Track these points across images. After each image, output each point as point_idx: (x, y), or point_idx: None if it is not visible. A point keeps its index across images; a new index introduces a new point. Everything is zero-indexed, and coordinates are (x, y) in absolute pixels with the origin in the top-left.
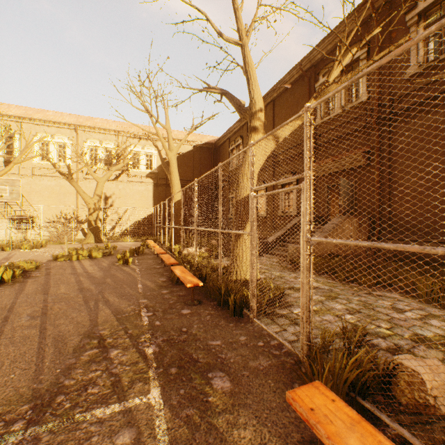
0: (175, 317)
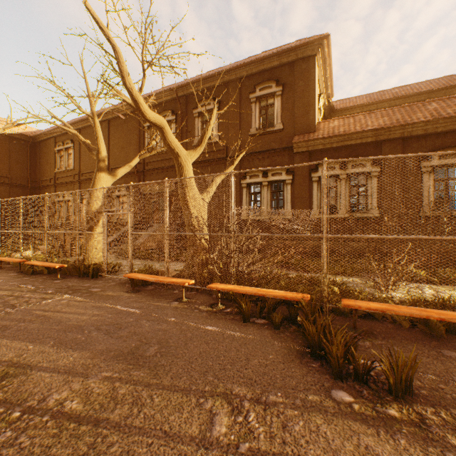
0: (52, 284)
